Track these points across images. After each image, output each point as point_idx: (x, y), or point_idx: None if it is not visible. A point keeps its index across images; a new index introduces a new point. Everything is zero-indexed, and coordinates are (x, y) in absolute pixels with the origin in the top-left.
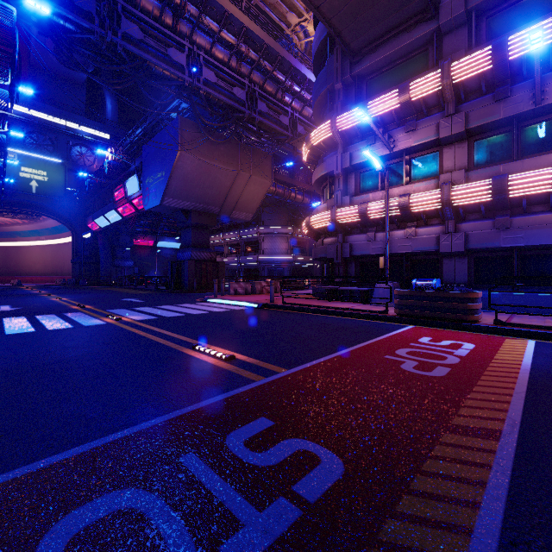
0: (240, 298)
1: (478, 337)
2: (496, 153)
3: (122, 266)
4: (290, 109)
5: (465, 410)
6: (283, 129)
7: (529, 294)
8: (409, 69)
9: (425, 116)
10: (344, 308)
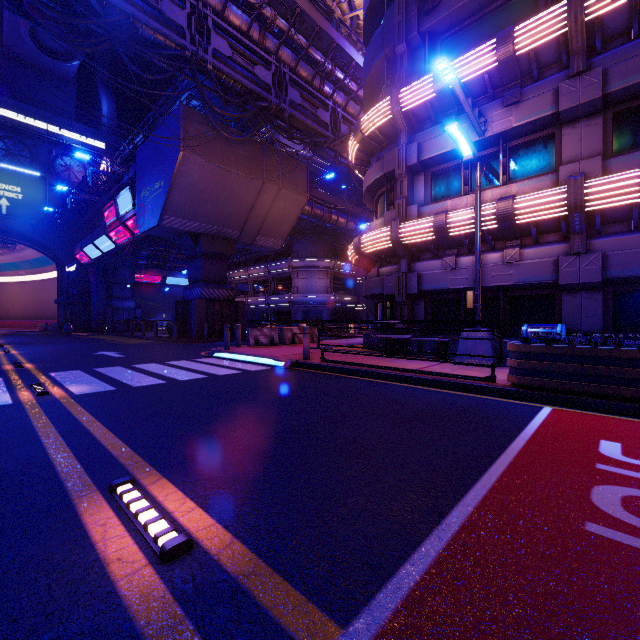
0: (260, 352)
1: None
2: None
3: (121, 307)
4: (331, 102)
5: None
6: (322, 128)
7: None
8: (506, 17)
9: (535, 80)
10: (419, 370)
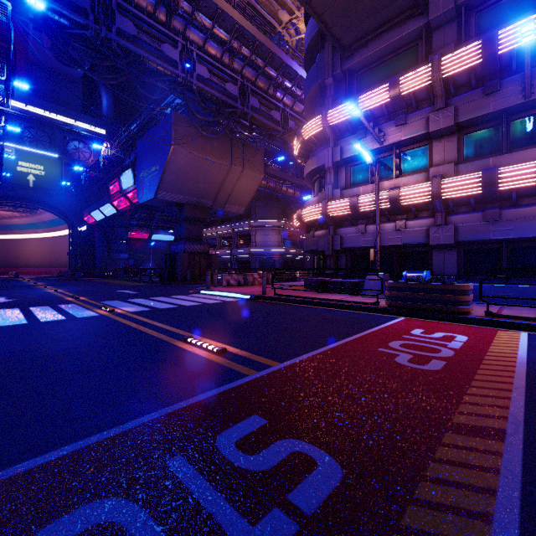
0: (232, 290)
1: (470, 329)
2: (485, 147)
3: (118, 258)
4: (281, 104)
5: (465, 407)
6: (274, 124)
7: (518, 286)
8: (399, 64)
9: (415, 110)
10: (335, 299)
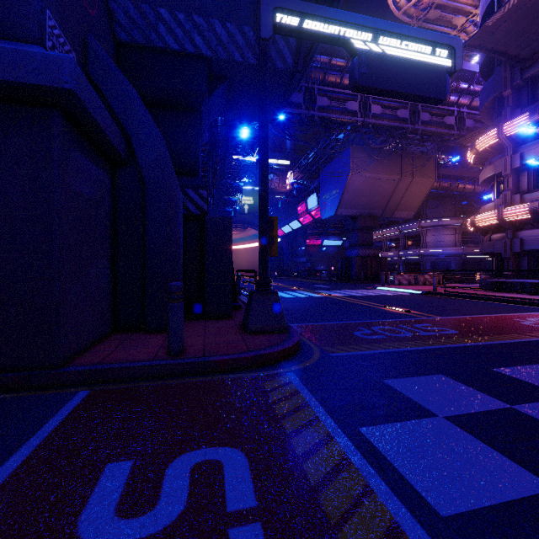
0: (404, 287)
1: None
2: None
3: (298, 261)
4: (455, 107)
5: (537, 333)
6: (447, 130)
7: None
8: None
9: None
10: (504, 296)
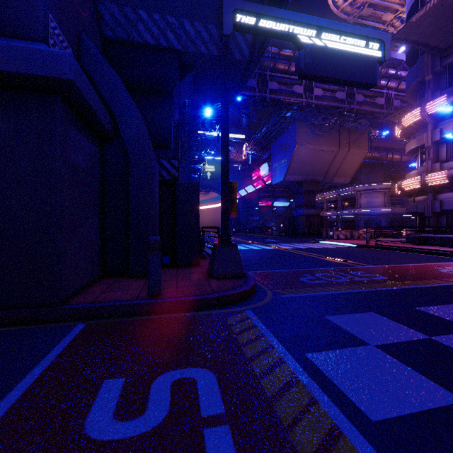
0: (342, 241)
1: None
2: None
3: (252, 220)
4: (385, 90)
5: None
6: (378, 109)
7: None
8: None
9: None
10: (426, 248)
